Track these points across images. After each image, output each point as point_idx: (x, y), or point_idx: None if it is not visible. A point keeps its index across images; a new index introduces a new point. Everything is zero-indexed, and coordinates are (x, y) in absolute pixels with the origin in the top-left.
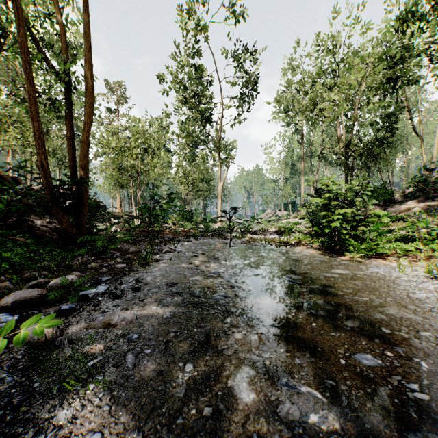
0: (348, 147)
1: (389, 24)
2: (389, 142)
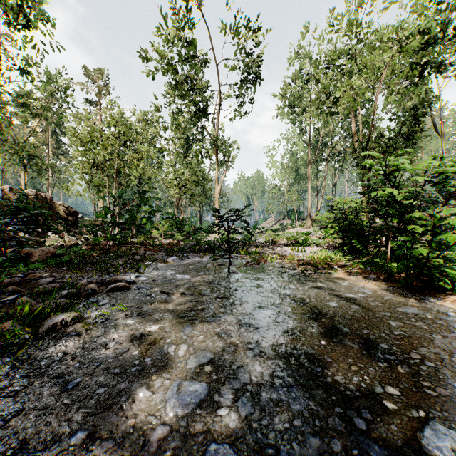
0: (366, 145)
1: None
2: (414, 139)
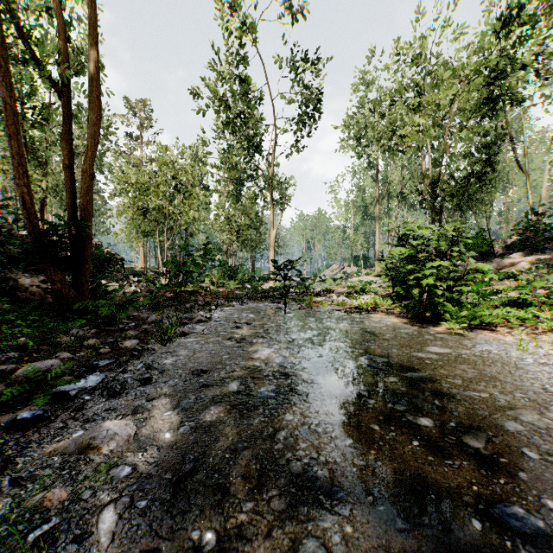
0: (436, 185)
1: (490, 26)
2: (488, 179)
